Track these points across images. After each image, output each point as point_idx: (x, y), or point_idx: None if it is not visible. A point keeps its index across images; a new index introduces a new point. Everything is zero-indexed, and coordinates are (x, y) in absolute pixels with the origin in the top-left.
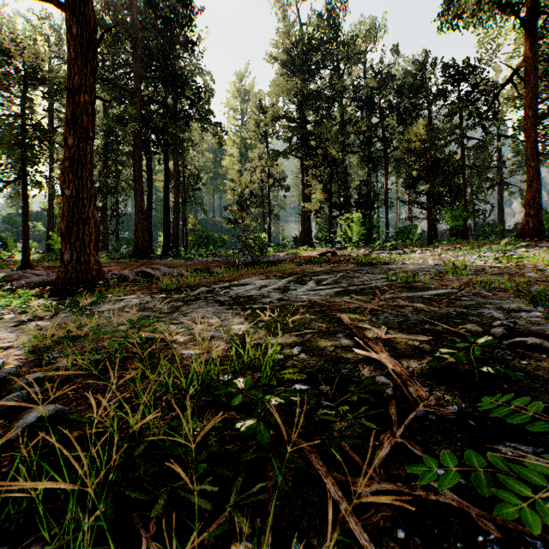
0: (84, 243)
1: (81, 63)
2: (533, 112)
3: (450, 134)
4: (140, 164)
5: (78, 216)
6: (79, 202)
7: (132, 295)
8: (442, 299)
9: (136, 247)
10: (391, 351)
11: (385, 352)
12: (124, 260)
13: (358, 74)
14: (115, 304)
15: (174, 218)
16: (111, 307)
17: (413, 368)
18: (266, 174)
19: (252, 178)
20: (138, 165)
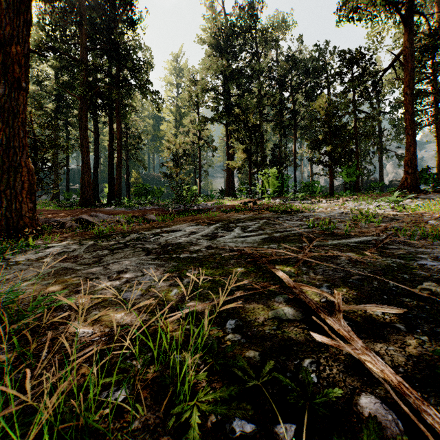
0: (16, 190)
1: (13, 15)
2: (411, 91)
3: (346, 107)
4: (86, 124)
5: (9, 164)
6: (11, 150)
7: (62, 242)
8: (370, 248)
9: (83, 196)
10: (353, 327)
11: (357, 339)
12: (71, 208)
13: (271, 58)
14: (38, 252)
15: (117, 171)
16: (32, 256)
17: (403, 367)
18: (197, 137)
19: (185, 140)
20: (84, 124)
